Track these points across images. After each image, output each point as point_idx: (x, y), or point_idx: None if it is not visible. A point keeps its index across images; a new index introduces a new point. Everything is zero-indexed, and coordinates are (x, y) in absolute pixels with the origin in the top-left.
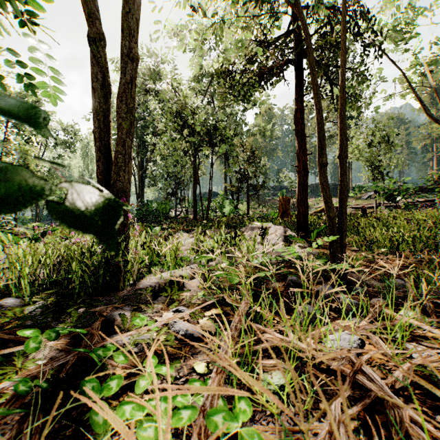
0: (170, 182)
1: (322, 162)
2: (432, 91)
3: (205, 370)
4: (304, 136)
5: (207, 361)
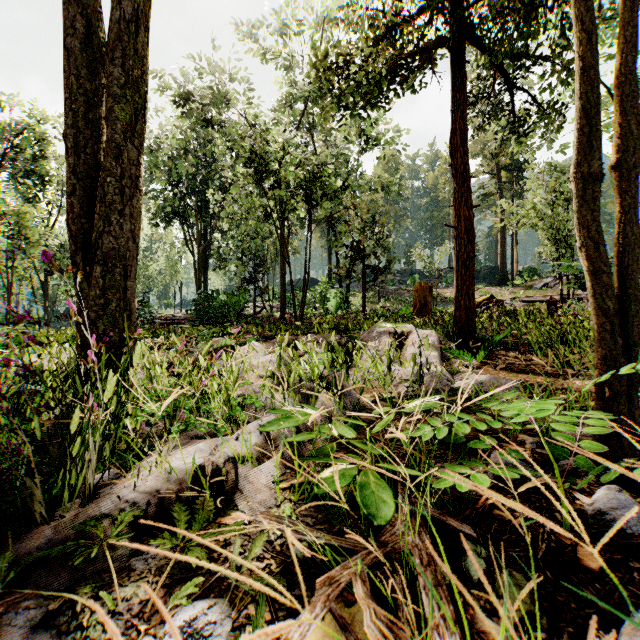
0: (246, 263)
1: (584, 173)
2: None
3: None
4: (467, 175)
5: None
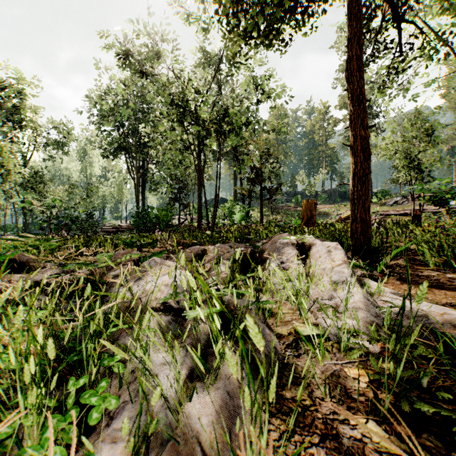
0: (173, 186)
1: None
2: None
3: None
4: (363, 97)
5: None
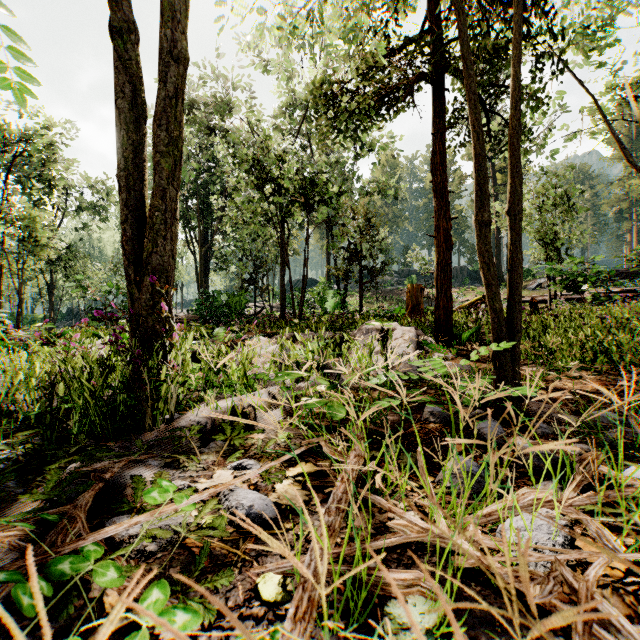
0: (247, 264)
1: (481, 220)
2: (630, 132)
3: (279, 594)
4: (446, 191)
5: (283, 571)
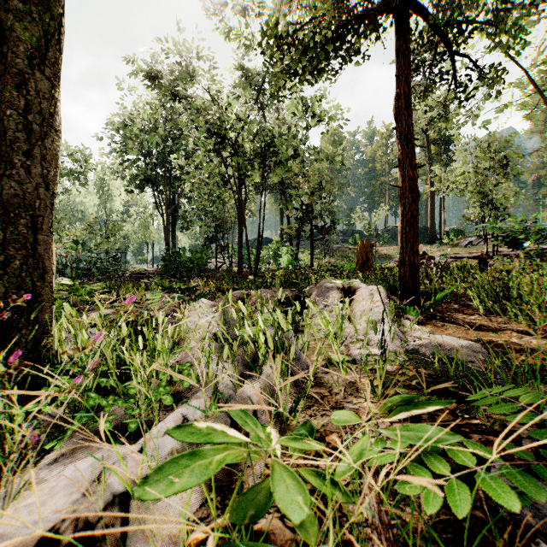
0: (209, 224)
1: None
2: None
3: None
4: (411, 137)
5: None
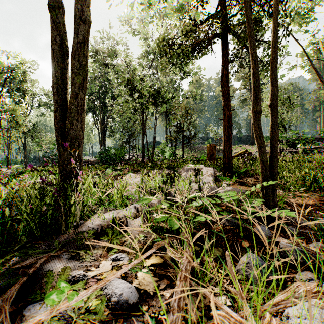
0: (125, 134)
1: (255, 110)
2: (320, 66)
3: None
4: (228, 95)
5: None
